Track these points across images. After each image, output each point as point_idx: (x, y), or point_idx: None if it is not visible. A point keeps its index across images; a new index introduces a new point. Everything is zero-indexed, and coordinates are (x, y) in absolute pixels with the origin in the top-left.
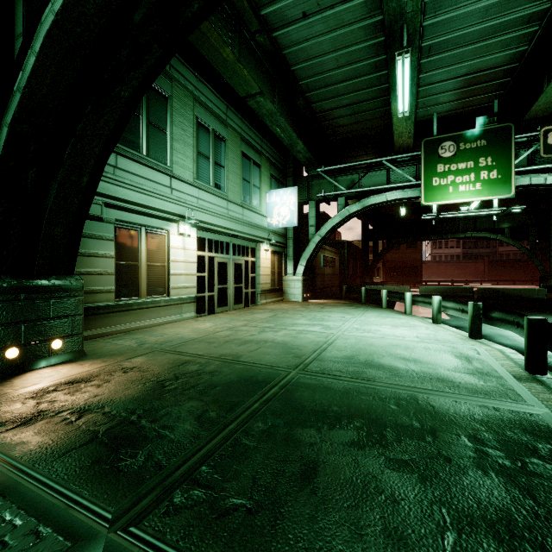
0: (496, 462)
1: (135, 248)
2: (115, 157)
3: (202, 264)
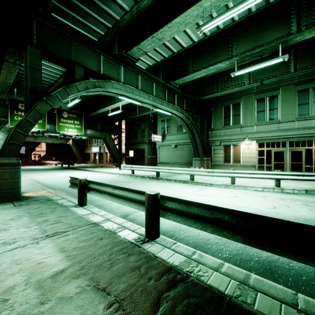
0: (169, 176)
1: (230, 150)
2: (222, 130)
3: (262, 153)
